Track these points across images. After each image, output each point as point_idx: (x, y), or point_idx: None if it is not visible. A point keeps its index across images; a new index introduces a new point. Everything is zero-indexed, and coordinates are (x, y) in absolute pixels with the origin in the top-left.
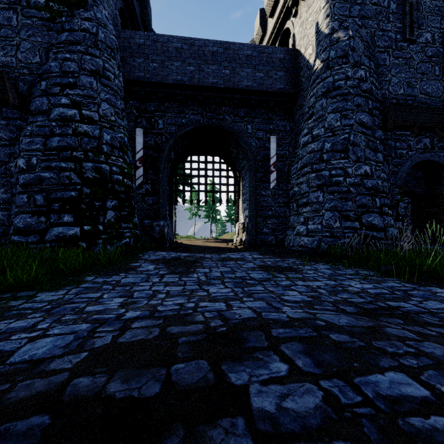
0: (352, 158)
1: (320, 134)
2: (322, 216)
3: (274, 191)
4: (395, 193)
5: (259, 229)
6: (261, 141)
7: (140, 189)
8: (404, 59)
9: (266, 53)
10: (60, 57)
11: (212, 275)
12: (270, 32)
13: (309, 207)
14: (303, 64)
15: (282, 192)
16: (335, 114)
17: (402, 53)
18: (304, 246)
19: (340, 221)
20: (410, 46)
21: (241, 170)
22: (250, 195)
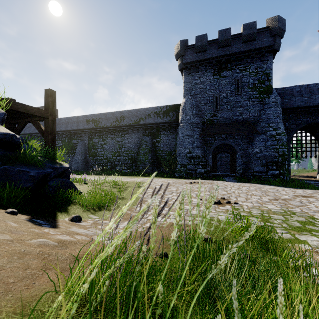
0: None
1: None
2: None
3: None
4: None
5: None
6: None
7: None
8: None
9: None
10: (265, 113)
11: None
12: None
13: None
14: None
15: None
16: None
17: None
18: None
19: None
20: None
21: None
22: None
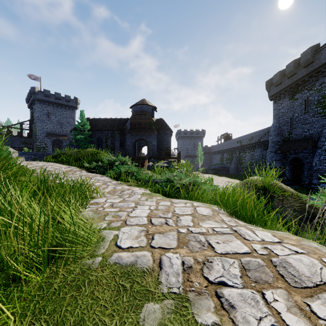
0: None
1: None
2: None
3: None
4: None
5: None
6: None
7: None
8: None
9: None
10: (325, 128)
11: None
12: None
13: None
14: None
15: None
16: None
17: None
18: None
19: None
20: None
21: None
22: None
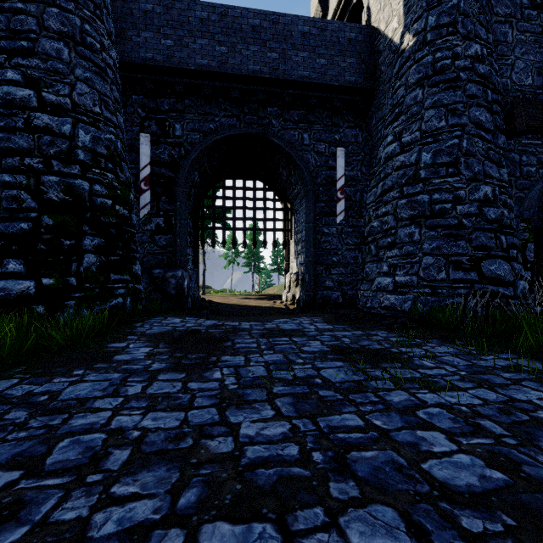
0: (465, 175)
1: (413, 141)
2: (418, 262)
3: (341, 227)
4: (520, 229)
5: (319, 283)
6: (323, 157)
7: (148, 224)
8: (533, 34)
9: (330, 31)
10: (7, 8)
11: (250, 372)
12: (334, 9)
13: (397, 250)
14: (383, 45)
15: (352, 229)
16: (437, 110)
17: (529, 25)
18: (390, 308)
19: (446, 271)
20: (541, 15)
21: (294, 199)
22: (306, 233)
